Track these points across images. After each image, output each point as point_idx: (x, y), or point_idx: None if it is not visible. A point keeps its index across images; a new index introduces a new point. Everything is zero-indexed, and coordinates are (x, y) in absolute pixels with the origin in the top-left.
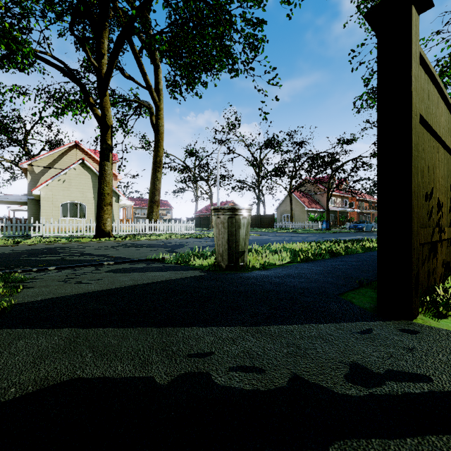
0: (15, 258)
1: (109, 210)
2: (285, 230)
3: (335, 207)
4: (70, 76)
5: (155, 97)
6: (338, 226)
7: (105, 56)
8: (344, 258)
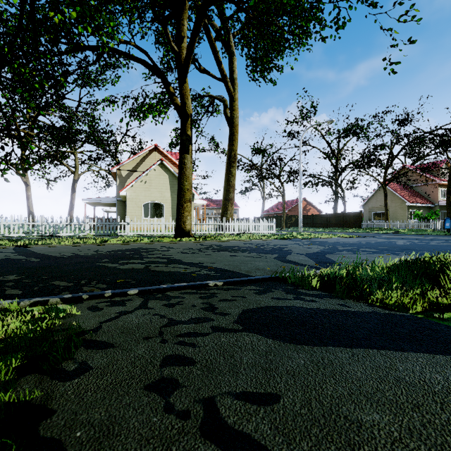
0: (93, 263)
1: (189, 207)
2: (383, 231)
3: None
4: (152, 67)
5: (230, 87)
6: None
7: (184, 39)
8: None
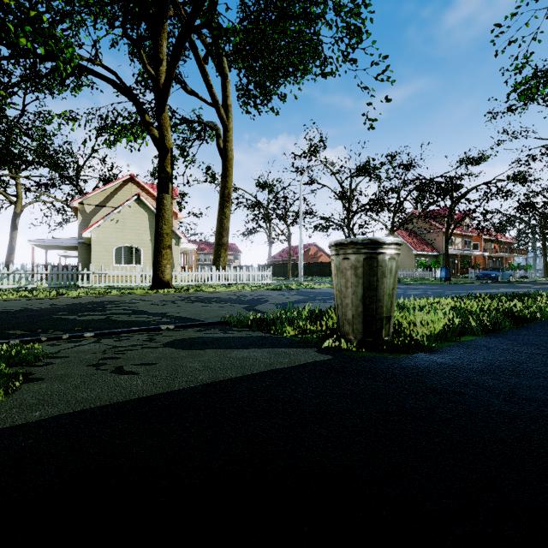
0: (49, 316)
1: (168, 254)
2: None
3: (454, 249)
4: (123, 90)
5: (222, 115)
6: (458, 275)
7: (163, 62)
8: (547, 329)
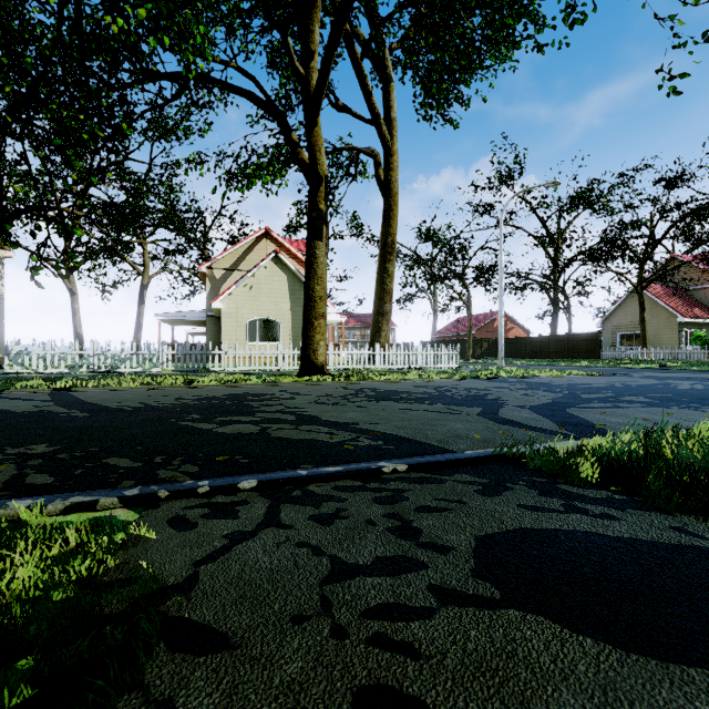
0: (174, 423)
1: (322, 326)
2: (640, 364)
3: None
4: (263, 103)
5: (384, 133)
6: None
7: (315, 55)
8: None
